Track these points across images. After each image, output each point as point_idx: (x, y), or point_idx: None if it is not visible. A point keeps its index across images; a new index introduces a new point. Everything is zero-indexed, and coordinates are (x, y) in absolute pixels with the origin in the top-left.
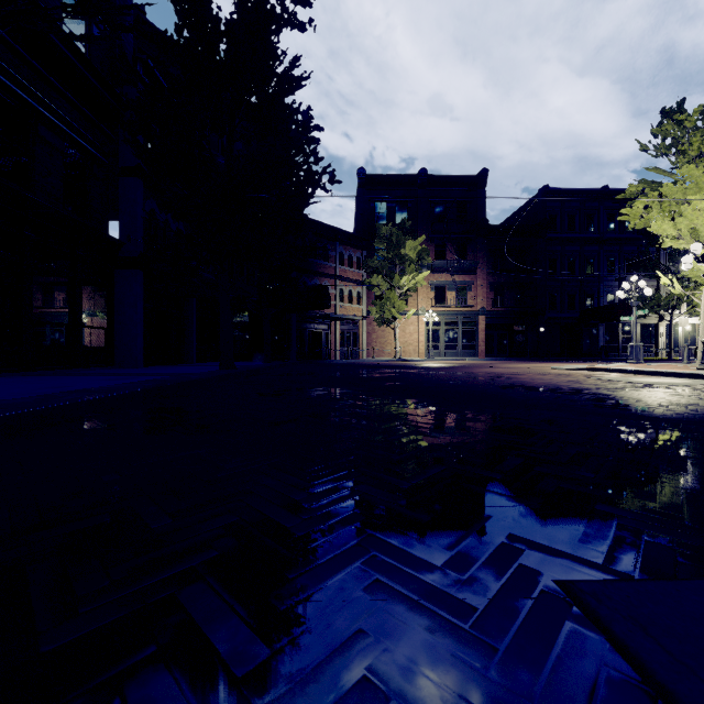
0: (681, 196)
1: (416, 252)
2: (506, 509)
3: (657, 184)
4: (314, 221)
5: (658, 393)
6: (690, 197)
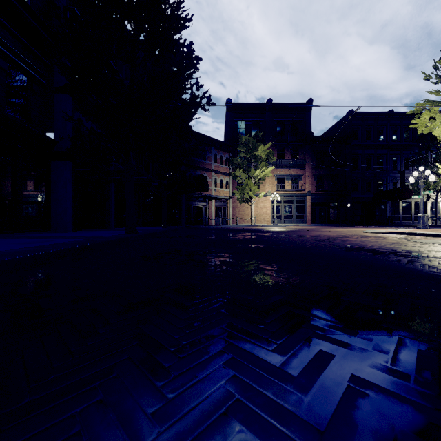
0: None
1: (265, 154)
2: None
3: (437, 102)
4: (197, 133)
5: None
6: None
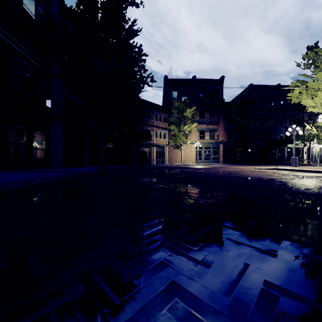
0: (316, 87)
1: (191, 114)
2: (256, 258)
3: (304, 82)
4: (143, 100)
5: (312, 181)
6: (321, 87)
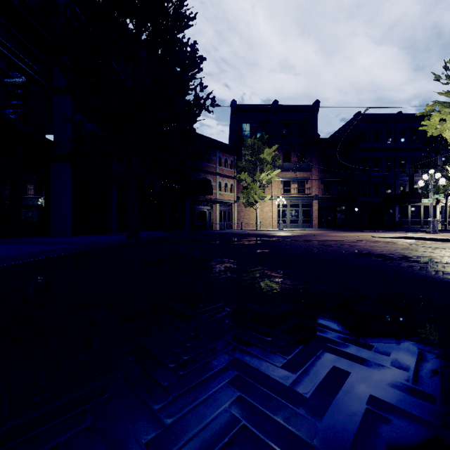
0: None
1: (271, 156)
2: None
3: (447, 103)
4: (201, 135)
5: None
6: None
